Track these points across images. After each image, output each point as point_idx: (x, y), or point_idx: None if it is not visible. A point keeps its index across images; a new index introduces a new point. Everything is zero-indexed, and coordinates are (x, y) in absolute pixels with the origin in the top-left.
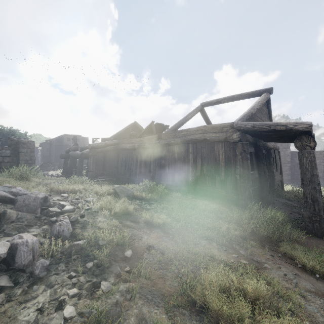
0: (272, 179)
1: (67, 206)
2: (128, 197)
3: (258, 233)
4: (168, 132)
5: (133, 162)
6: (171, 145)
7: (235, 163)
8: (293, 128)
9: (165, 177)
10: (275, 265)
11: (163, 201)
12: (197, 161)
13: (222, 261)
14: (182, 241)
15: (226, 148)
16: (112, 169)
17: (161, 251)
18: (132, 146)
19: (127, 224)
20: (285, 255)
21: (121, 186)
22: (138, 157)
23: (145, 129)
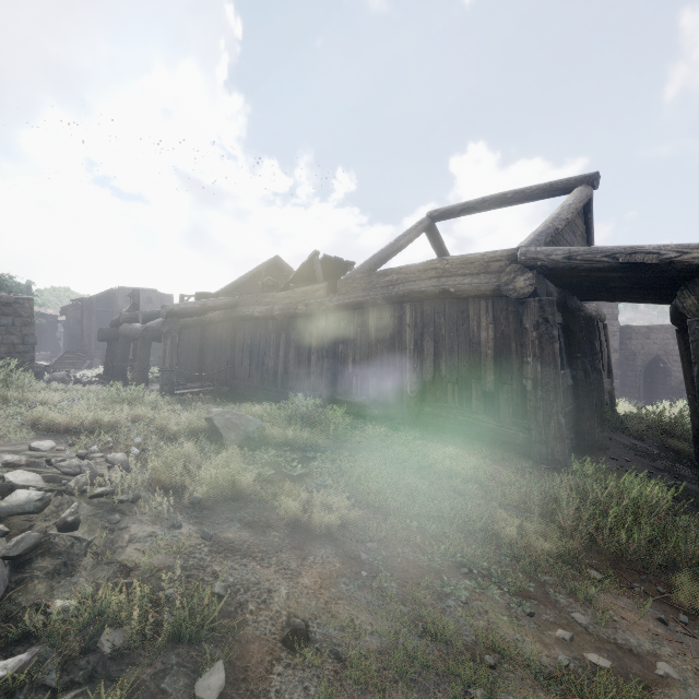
0: (597, 390)
1: (20, 491)
2: (249, 440)
3: (607, 544)
4: (352, 277)
5: (269, 348)
6: (360, 307)
7: (520, 351)
8: (676, 260)
9: (345, 386)
10: (684, 659)
11: (342, 450)
12: (425, 346)
13: (536, 672)
14: (399, 587)
15: (497, 313)
16: (219, 365)
17: (335, 646)
18: (268, 311)
19: (228, 539)
20: (696, 617)
21: (229, 411)
22: (281, 337)
23: (298, 270)
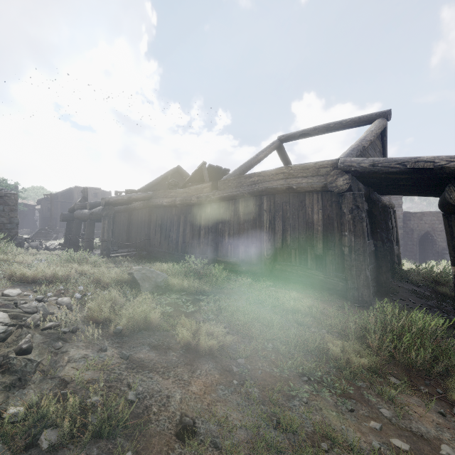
0: (390, 254)
1: None
2: (158, 287)
3: (402, 359)
4: (228, 179)
5: (173, 226)
6: (233, 199)
7: (340, 228)
8: (446, 166)
9: (223, 251)
10: None
11: (220, 294)
12: (276, 225)
13: (357, 454)
14: (260, 392)
15: (324, 202)
16: (140, 237)
17: (214, 438)
18: (172, 201)
19: (139, 358)
20: None
21: (144, 268)
22: (181, 219)
23: (192, 174)
